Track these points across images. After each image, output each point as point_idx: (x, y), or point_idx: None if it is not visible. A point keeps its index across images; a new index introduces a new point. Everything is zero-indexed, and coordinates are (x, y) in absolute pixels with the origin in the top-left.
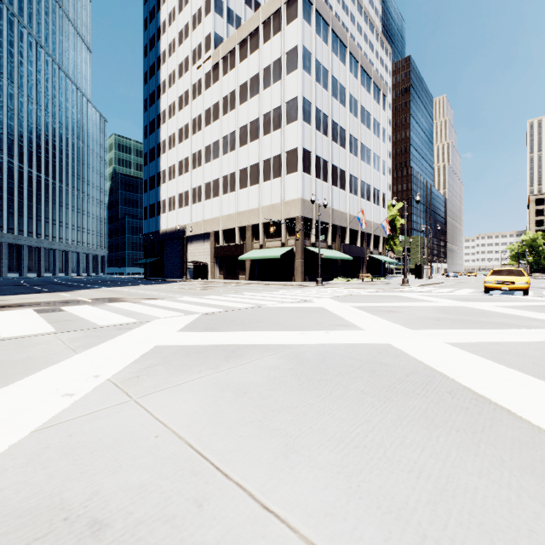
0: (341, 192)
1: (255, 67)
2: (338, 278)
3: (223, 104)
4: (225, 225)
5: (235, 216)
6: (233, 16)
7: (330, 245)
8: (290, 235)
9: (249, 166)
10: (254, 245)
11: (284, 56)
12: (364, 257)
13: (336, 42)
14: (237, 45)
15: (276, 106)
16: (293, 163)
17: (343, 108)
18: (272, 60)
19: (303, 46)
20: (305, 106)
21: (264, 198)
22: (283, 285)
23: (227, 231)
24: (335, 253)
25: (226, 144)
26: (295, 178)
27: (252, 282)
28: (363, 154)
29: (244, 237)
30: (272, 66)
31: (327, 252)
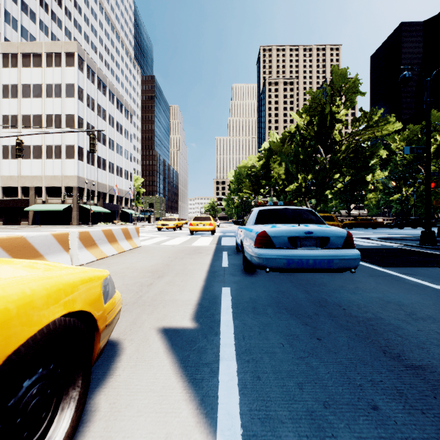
0: (103, 172)
1: (38, 78)
2: (101, 223)
3: (3, 89)
4: (6, 183)
5: (18, 178)
6: (10, 17)
7: (96, 203)
8: (69, 196)
9: (33, 145)
10: (37, 201)
11: (64, 85)
12: (118, 211)
13: (100, 83)
14: (19, 53)
15: (57, 113)
16: (71, 153)
17: (105, 122)
18: (54, 82)
19: (78, 85)
20: (80, 121)
21: (47, 170)
22: (66, 227)
23: (8, 188)
24: (99, 208)
25: (7, 121)
26: (73, 163)
27: (40, 226)
28: (118, 149)
29: (27, 194)
30: (54, 86)
31: (94, 208)
